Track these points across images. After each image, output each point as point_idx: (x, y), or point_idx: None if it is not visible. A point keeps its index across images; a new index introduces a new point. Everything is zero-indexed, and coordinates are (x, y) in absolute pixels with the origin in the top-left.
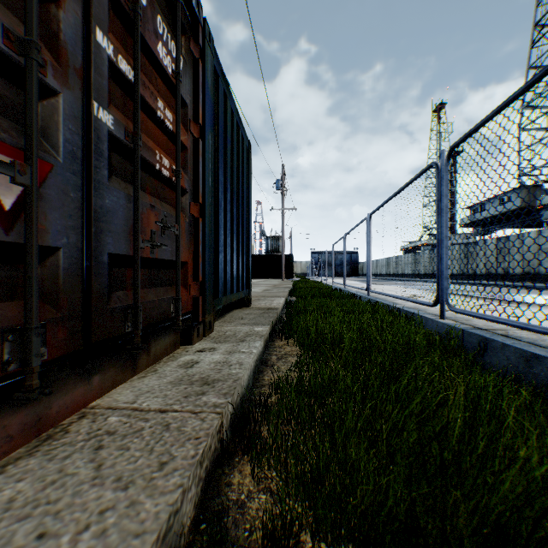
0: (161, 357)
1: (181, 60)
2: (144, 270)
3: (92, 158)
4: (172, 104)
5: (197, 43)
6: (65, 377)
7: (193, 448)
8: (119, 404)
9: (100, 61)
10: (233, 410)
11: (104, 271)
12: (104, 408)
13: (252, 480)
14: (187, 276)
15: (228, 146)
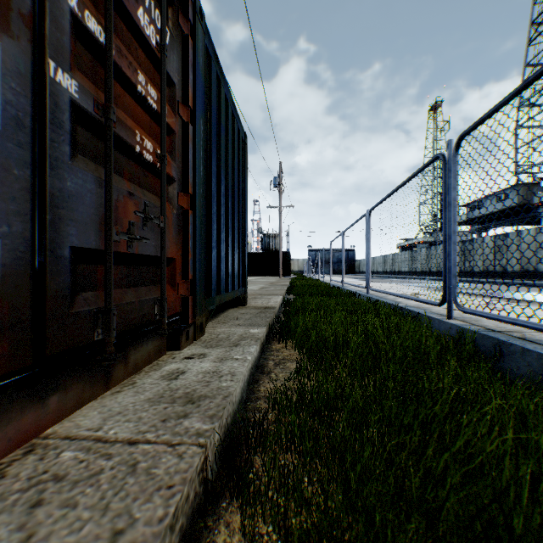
0: (142, 366)
1: (168, 33)
2: (121, 267)
3: (46, 129)
4: (157, 82)
5: (186, 17)
6: (6, 402)
7: (163, 504)
8: (80, 431)
9: (59, 12)
10: (221, 435)
11: (65, 267)
12: (60, 437)
13: (242, 539)
14: (175, 273)
15: (222, 136)
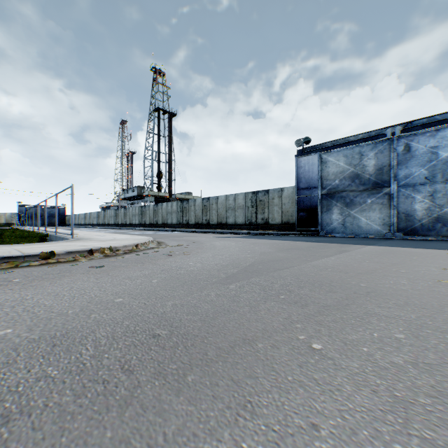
0: None
1: None
2: None
3: None
4: None
5: None
6: None
7: None
8: None
9: None
10: None
11: None
12: None
13: None
14: None
15: None
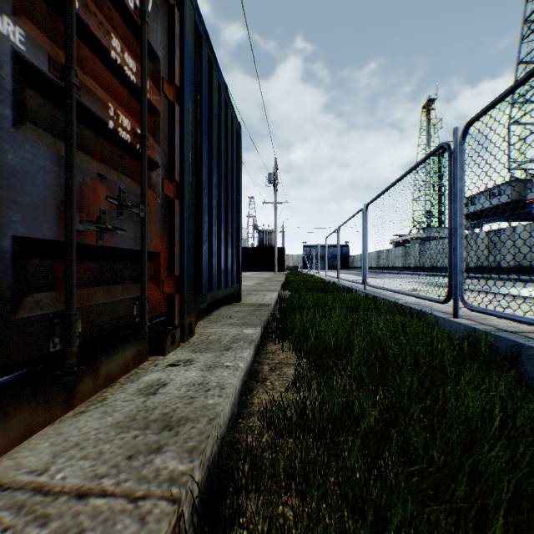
0: (118, 376)
1: None
2: (89, 262)
3: None
4: (137, 53)
5: None
6: None
7: None
8: (18, 475)
9: None
10: (204, 473)
11: (5, 263)
12: None
13: None
14: (159, 269)
15: (214, 123)
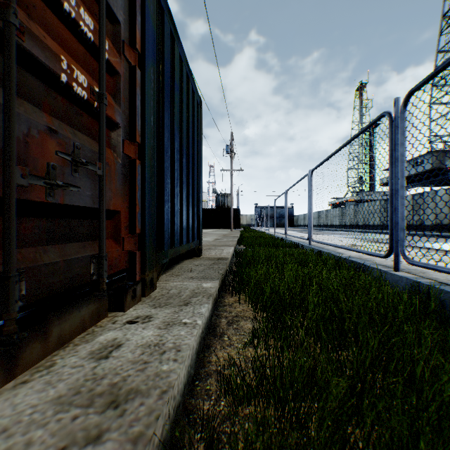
0: (73, 336)
1: None
2: (38, 219)
3: None
4: (95, 12)
5: None
6: None
7: None
8: None
9: None
10: None
11: None
12: None
13: None
14: (120, 227)
15: (176, 92)
